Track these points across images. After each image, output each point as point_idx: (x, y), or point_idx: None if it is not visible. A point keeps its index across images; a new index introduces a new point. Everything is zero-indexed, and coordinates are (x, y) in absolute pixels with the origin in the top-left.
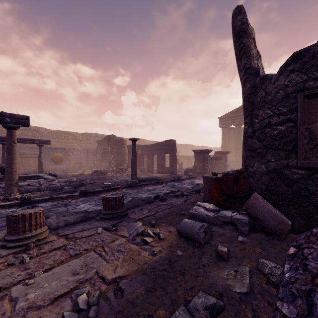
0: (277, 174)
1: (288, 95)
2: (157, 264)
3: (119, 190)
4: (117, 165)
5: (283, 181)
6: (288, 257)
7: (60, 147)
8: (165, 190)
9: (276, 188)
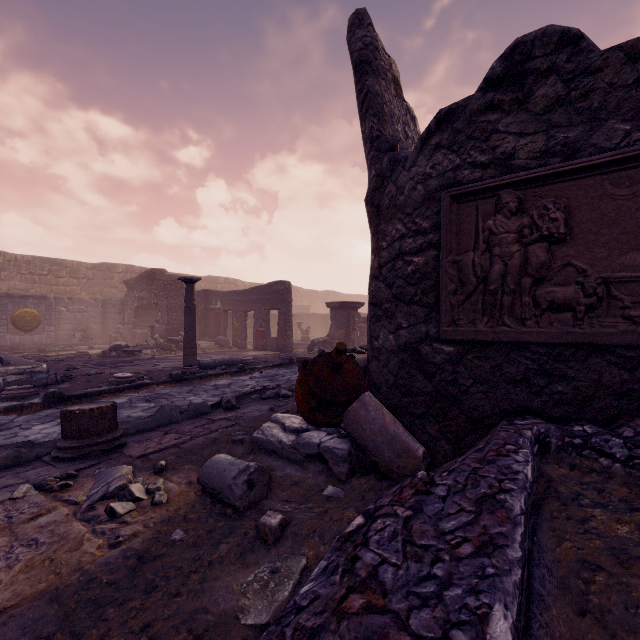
0: (411, 354)
1: (431, 195)
2: (104, 569)
3: (147, 388)
4: (167, 333)
5: (421, 367)
6: (338, 540)
7: (33, 295)
8: (251, 386)
9: (408, 381)
